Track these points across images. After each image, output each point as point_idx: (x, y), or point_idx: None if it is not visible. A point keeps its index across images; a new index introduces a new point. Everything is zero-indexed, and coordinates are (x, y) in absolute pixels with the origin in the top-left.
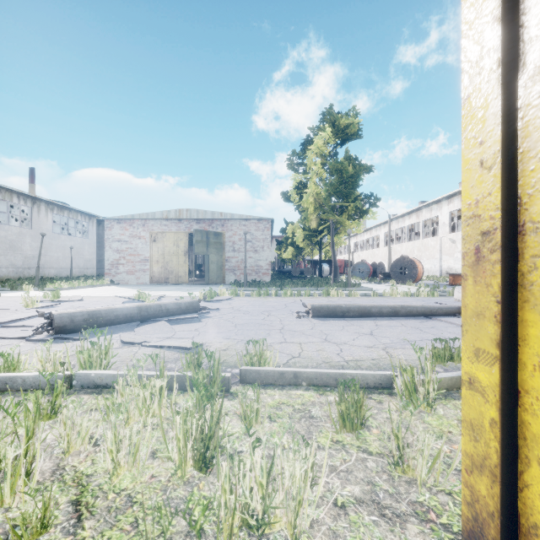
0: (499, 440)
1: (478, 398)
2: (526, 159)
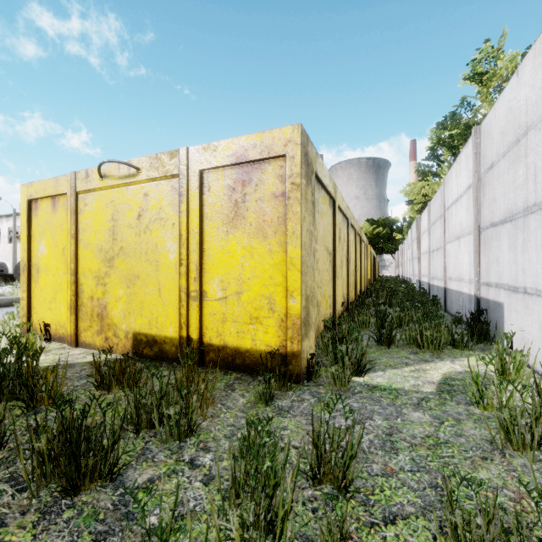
0: (27, 307)
1: (24, 301)
2: (32, 251)
